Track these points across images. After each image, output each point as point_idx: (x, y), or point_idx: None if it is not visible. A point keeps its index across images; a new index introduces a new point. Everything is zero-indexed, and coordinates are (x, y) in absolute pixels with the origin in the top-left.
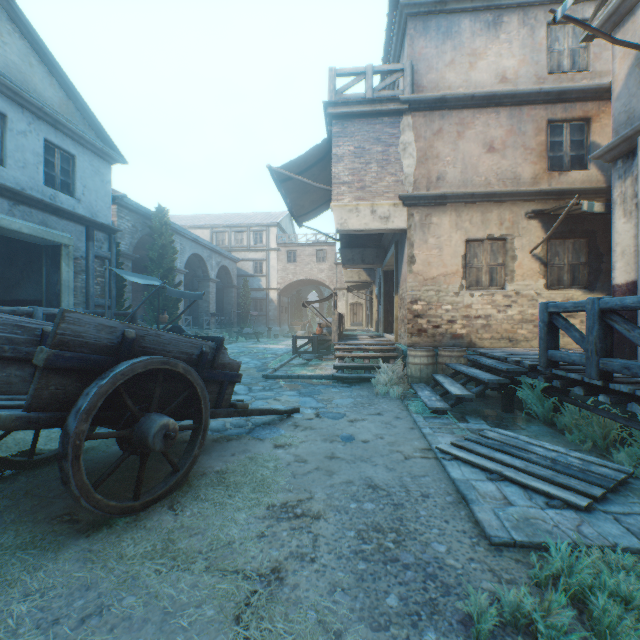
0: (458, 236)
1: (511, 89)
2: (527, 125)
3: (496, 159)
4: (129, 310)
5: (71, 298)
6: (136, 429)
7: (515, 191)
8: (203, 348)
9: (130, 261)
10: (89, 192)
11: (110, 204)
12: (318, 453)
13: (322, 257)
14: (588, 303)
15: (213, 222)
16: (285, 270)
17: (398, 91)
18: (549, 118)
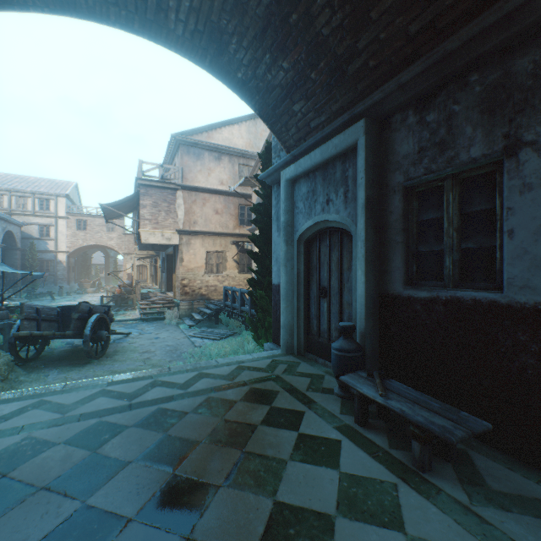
0: (203, 250)
1: (225, 190)
2: (231, 205)
3: (219, 217)
4: None
5: None
6: (97, 335)
7: (226, 233)
8: (106, 310)
9: None
10: None
11: None
12: (148, 342)
13: (112, 227)
14: (231, 288)
15: None
16: (75, 236)
17: (176, 179)
18: (240, 203)
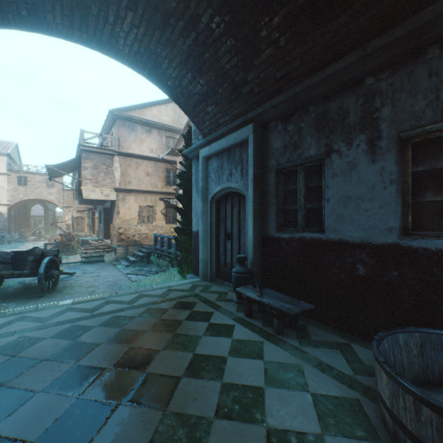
0: (137, 204)
1: (154, 157)
2: (160, 169)
3: (150, 178)
4: None
5: None
6: (50, 274)
7: (156, 191)
8: (56, 253)
9: None
10: None
11: None
12: (91, 279)
13: (52, 184)
14: (160, 235)
15: None
16: (16, 190)
17: (113, 146)
18: (167, 168)
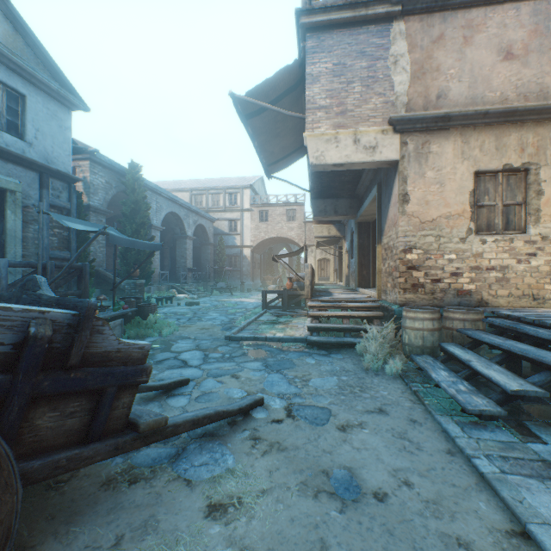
0: (465, 167)
1: None
2: None
3: (515, 68)
4: (103, 264)
5: (18, 249)
6: None
7: (544, 105)
8: (30, 327)
9: (104, 216)
10: (43, 136)
11: (70, 152)
12: (292, 543)
13: (292, 216)
14: None
15: (192, 186)
16: (257, 229)
17: None
18: None
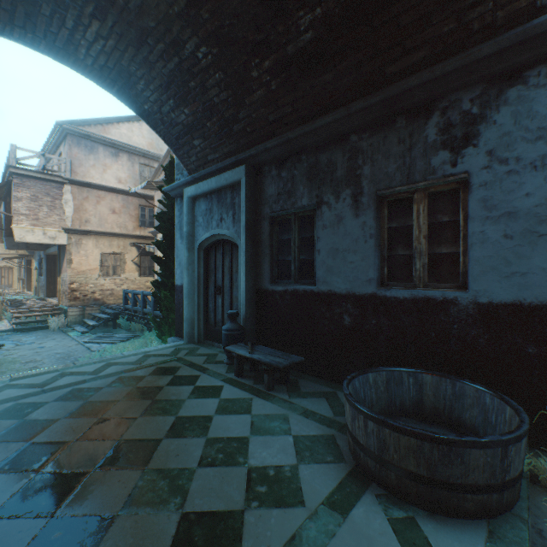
0: (98, 251)
1: (124, 189)
2: (131, 205)
3: (117, 217)
4: None
5: None
6: None
7: (125, 234)
8: None
9: None
10: None
11: None
12: (30, 353)
13: None
14: (132, 291)
15: None
16: None
17: (62, 171)
18: (141, 204)
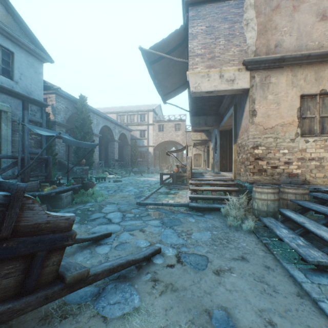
0: (294, 92)
1: None
2: None
3: None
4: (63, 157)
5: (9, 147)
6: None
7: None
8: None
9: (64, 128)
10: (25, 78)
11: (42, 88)
12: None
13: (178, 128)
14: None
15: (118, 110)
16: (157, 135)
17: None
18: None
